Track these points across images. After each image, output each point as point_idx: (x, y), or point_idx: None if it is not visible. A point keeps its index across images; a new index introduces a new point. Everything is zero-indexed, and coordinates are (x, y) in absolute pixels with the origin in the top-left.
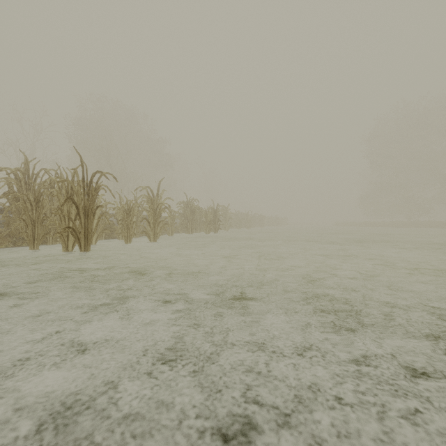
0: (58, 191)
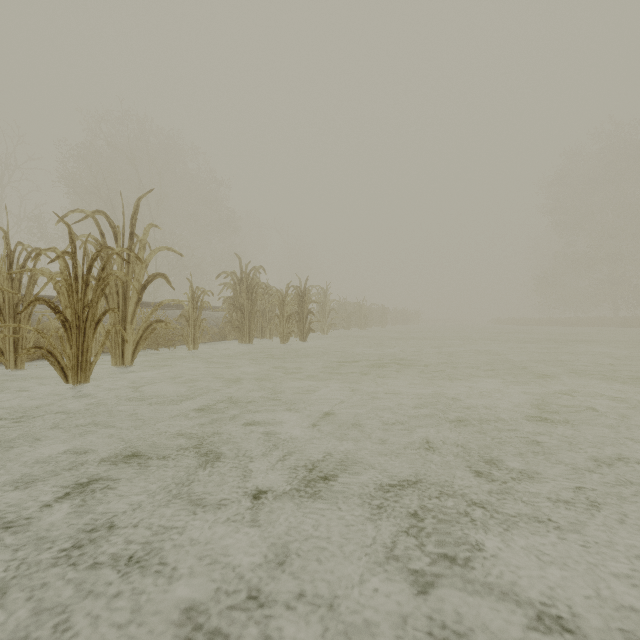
0: None
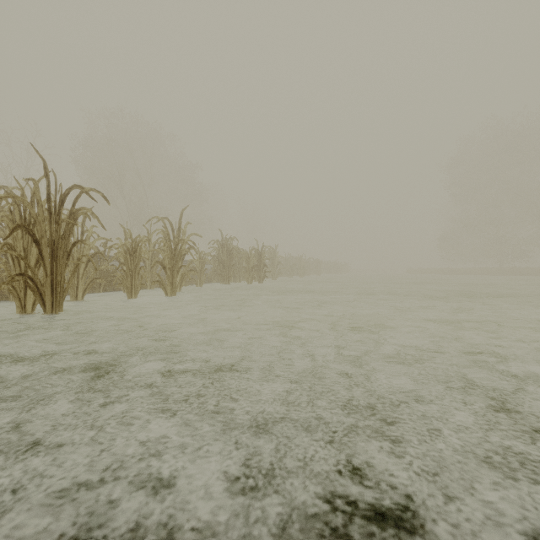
0: (10, 217)
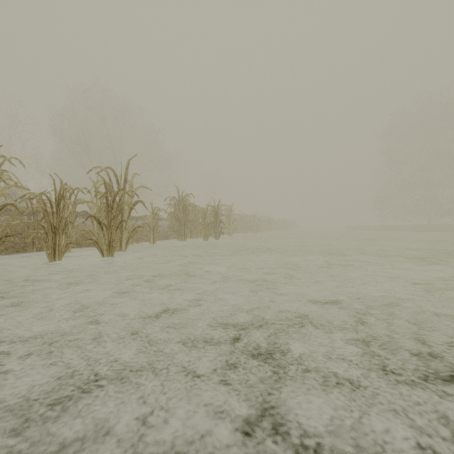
0: None
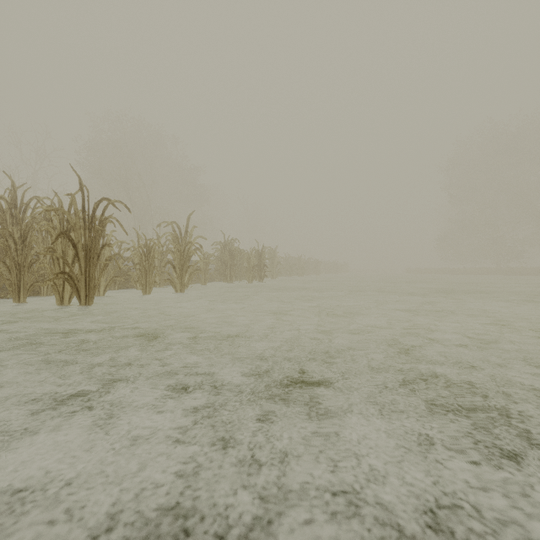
0: (50, 225)
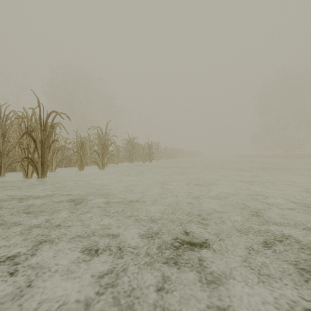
0: (20, 128)
